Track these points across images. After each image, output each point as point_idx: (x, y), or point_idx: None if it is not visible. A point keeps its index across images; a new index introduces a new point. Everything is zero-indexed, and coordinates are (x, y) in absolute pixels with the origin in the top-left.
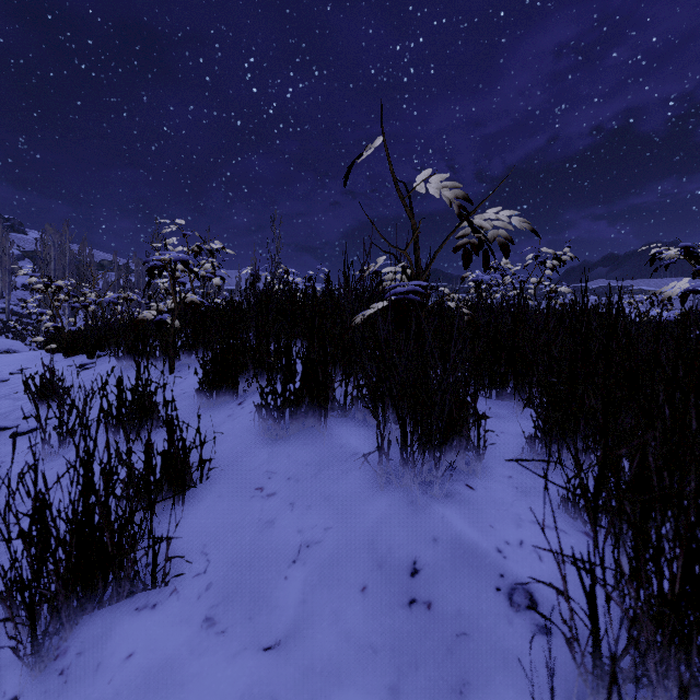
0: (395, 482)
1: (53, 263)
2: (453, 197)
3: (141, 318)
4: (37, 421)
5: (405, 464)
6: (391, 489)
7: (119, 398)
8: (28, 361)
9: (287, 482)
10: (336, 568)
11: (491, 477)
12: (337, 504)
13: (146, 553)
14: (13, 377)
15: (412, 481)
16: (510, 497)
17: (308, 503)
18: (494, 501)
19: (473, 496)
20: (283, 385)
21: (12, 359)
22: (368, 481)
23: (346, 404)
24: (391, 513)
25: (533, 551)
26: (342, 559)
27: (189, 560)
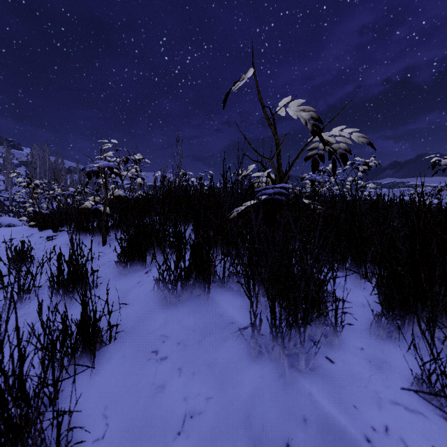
0: (266, 354)
1: (38, 168)
2: (308, 117)
3: (83, 207)
4: (1, 284)
5: (274, 339)
6: (262, 360)
7: (59, 268)
8: (16, 233)
9: (176, 347)
10: (215, 445)
11: (346, 349)
12: (217, 373)
13: (51, 422)
14: (3, 245)
15: (280, 353)
16: (366, 371)
17: (193, 370)
18: (353, 376)
19: (333, 370)
20: (176, 264)
21: (7, 231)
22: (242, 351)
23: (224, 277)
24: (263, 386)
25: (400, 441)
26: (221, 435)
27: (92, 422)
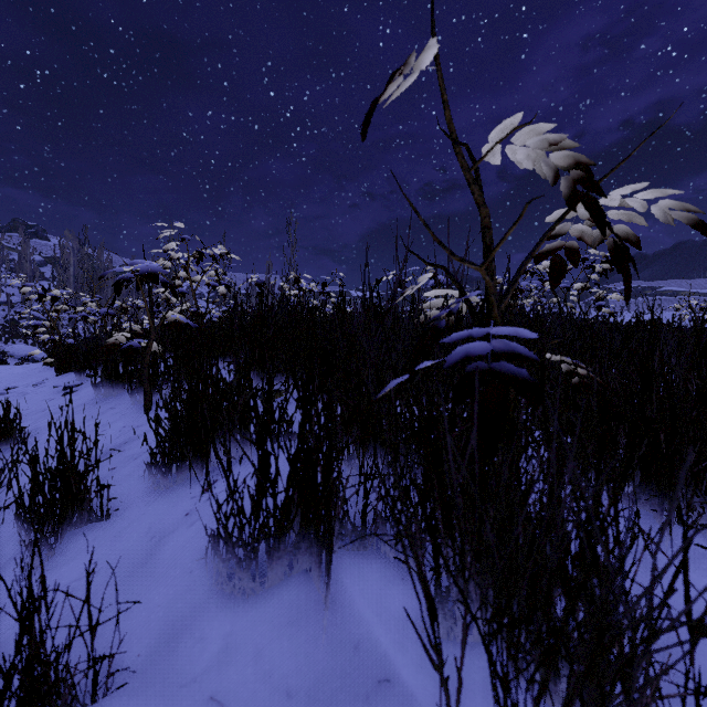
0: None
1: (72, 268)
2: (567, 162)
3: (112, 343)
4: None
5: None
6: None
7: (32, 481)
8: (23, 377)
9: None
10: None
11: None
12: None
13: None
14: None
15: None
16: None
17: None
18: None
19: None
20: (254, 505)
21: (9, 373)
22: None
23: (364, 528)
24: None
25: None
26: None
27: None
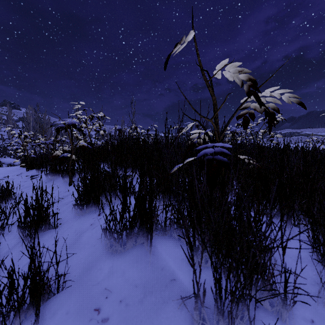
0: None
1: (31, 123)
2: (246, 79)
3: (55, 155)
4: None
5: (219, 313)
6: None
7: (25, 211)
8: (11, 172)
9: (118, 306)
10: None
11: (295, 321)
12: None
13: None
14: None
15: None
16: None
17: None
18: None
19: None
20: (121, 216)
21: (4, 170)
22: (184, 319)
23: (166, 226)
24: None
25: None
26: None
27: None
